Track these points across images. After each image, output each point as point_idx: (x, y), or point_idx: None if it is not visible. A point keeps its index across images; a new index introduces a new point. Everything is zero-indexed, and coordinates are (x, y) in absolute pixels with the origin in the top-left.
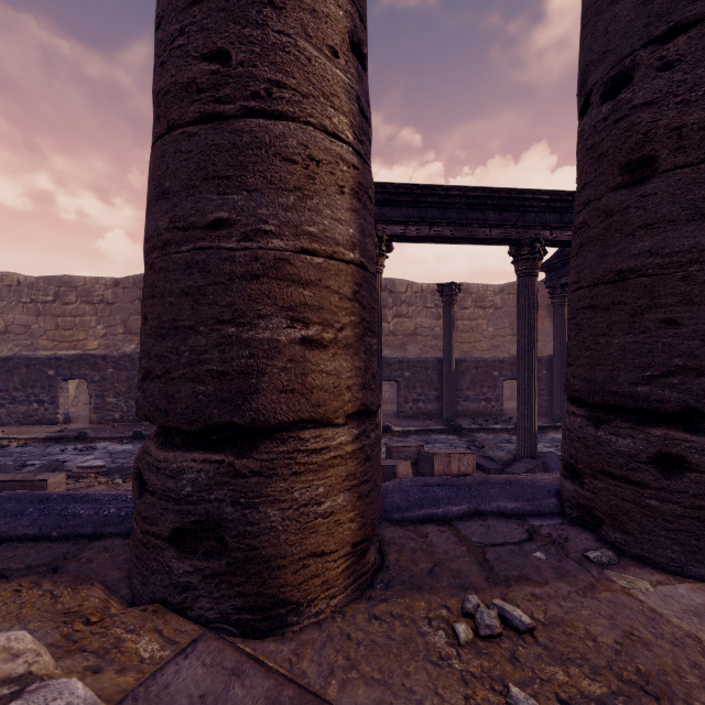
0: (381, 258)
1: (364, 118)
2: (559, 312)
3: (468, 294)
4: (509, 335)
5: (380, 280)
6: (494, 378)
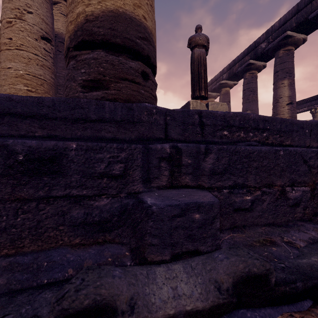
0: (316, 113)
1: None
2: None
3: None
4: None
5: (316, 119)
6: None
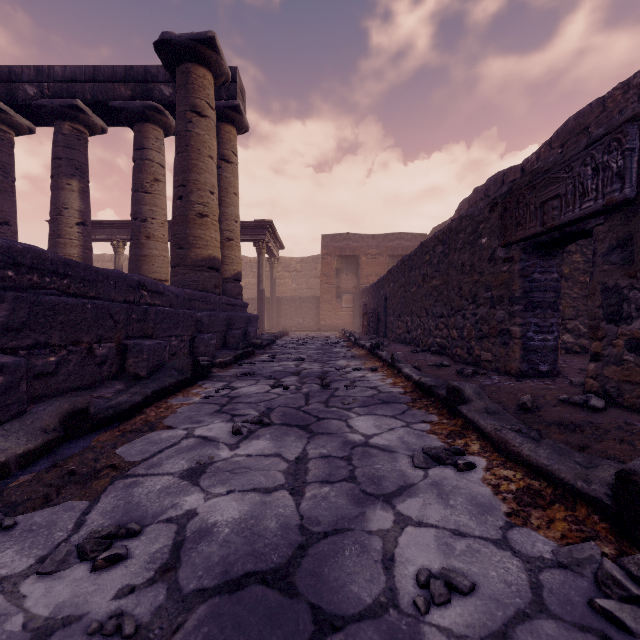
0: (119, 248)
1: (4, 233)
2: (271, 271)
3: (279, 263)
4: (305, 288)
5: (120, 257)
6: (248, 308)
